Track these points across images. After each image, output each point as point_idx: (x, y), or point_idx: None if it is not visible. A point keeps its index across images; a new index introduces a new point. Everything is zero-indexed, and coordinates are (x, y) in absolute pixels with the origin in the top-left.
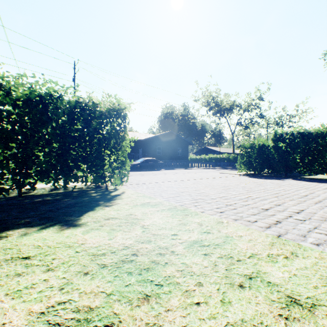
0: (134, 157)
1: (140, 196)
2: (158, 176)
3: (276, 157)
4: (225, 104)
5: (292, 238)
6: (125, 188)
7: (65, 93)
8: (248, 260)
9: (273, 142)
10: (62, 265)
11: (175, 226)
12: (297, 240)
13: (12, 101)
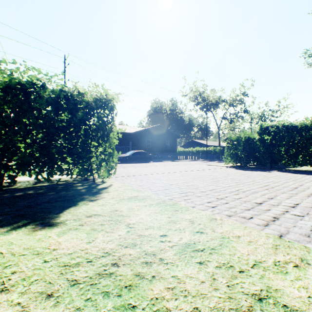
0: (124, 149)
1: (128, 189)
2: (147, 168)
3: (261, 150)
4: (211, 100)
5: (296, 239)
6: (113, 181)
7: (48, 82)
8: (253, 271)
9: (258, 135)
10: (21, 282)
11: (164, 224)
12: (302, 242)
13: None
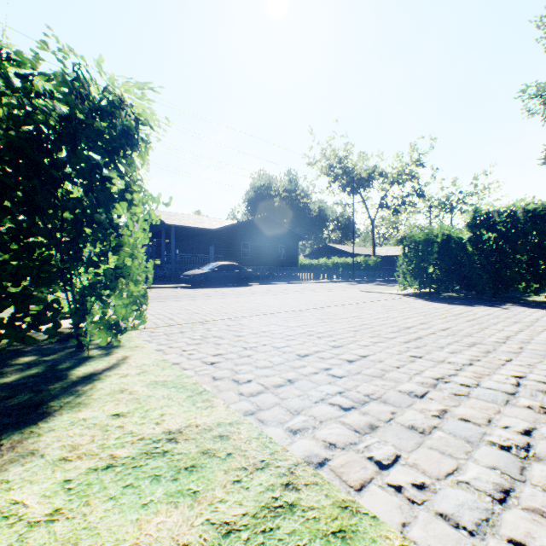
0: (199, 261)
1: (163, 384)
2: (241, 298)
3: (476, 260)
4: (359, 172)
5: None
6: (141, 342)
7: None
8: None
9: (470, 231)
10: None
11: None
12: None
13: None
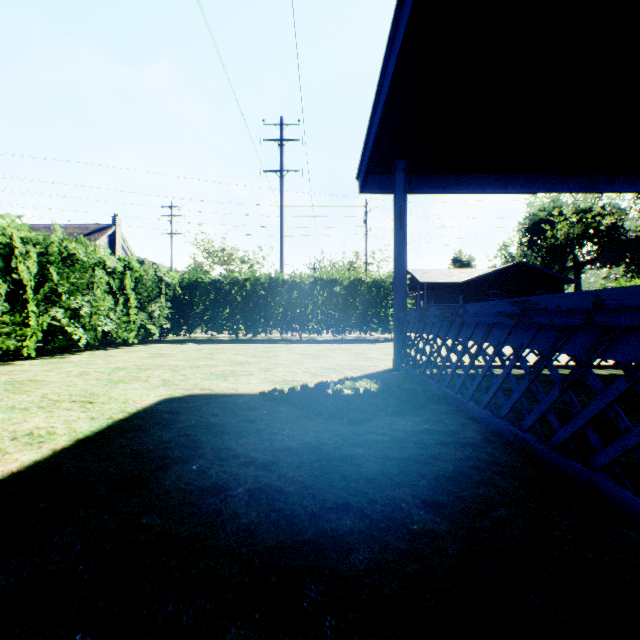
0: None
1: None
2: None
3: None
4: None
5: None
6: None
7: (365, 277)
8: None
9: None
10: (371, 346)
11: None
12: None
13: (342, 287)
